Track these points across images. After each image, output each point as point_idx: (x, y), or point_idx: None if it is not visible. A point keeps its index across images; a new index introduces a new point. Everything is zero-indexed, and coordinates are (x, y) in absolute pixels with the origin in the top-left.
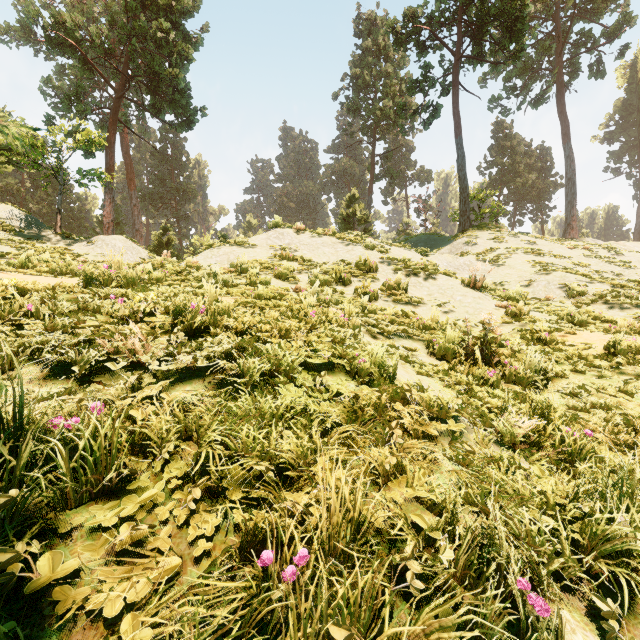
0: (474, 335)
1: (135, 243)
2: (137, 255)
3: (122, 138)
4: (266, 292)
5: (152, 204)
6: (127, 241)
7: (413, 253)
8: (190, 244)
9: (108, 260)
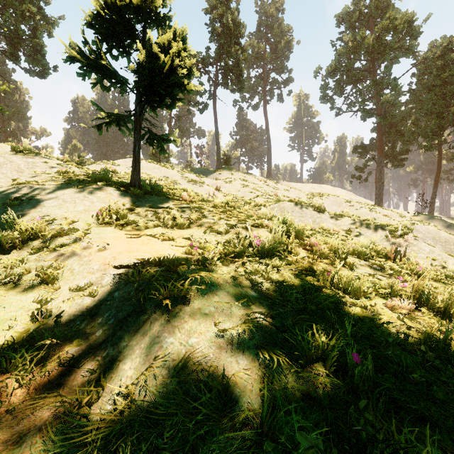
0: None
1: None
2: None
3: None
4: None
5: None
6: None
7: (195, 176)
8: None
9: None
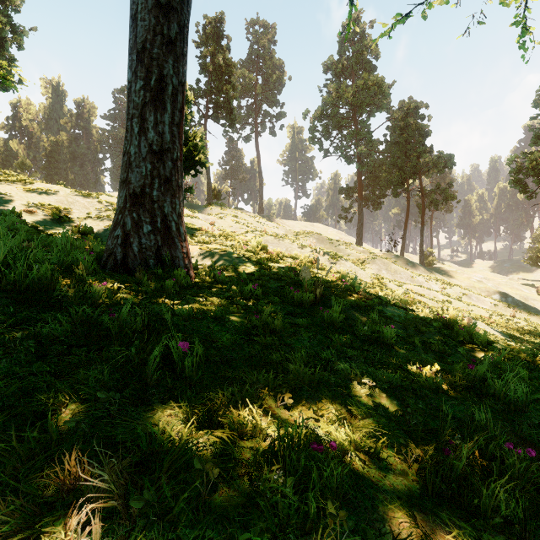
0: None
1: None
2: None
3: None
4: None
5: None
6: None
7: (188, 211)
8: None
9: None
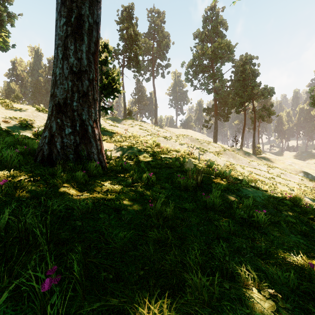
0: None
1: None
2: None
3: None
4: None
5: None
6: None
7: (112, 122)
8: None
9: None
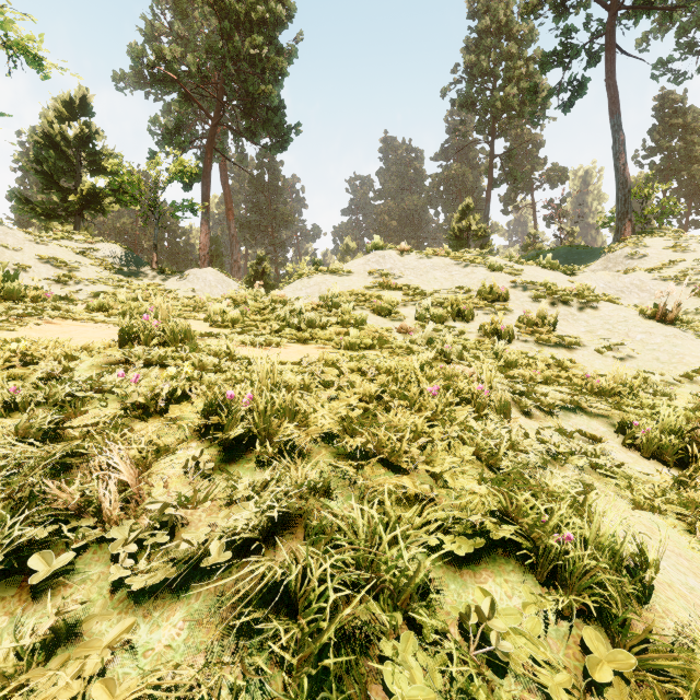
0: (681, 399)
1: (227, 275)
2: (227, 288)
3: (221, 168)
4: (361, 338)
5: (250, 233)
6: (218, 274)
7: (554, 273)
8: (286, 272)
9: (198, 295)
